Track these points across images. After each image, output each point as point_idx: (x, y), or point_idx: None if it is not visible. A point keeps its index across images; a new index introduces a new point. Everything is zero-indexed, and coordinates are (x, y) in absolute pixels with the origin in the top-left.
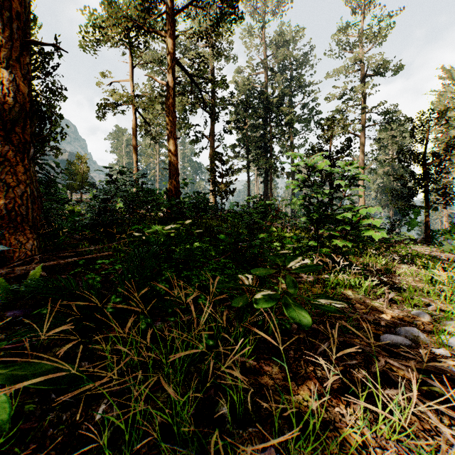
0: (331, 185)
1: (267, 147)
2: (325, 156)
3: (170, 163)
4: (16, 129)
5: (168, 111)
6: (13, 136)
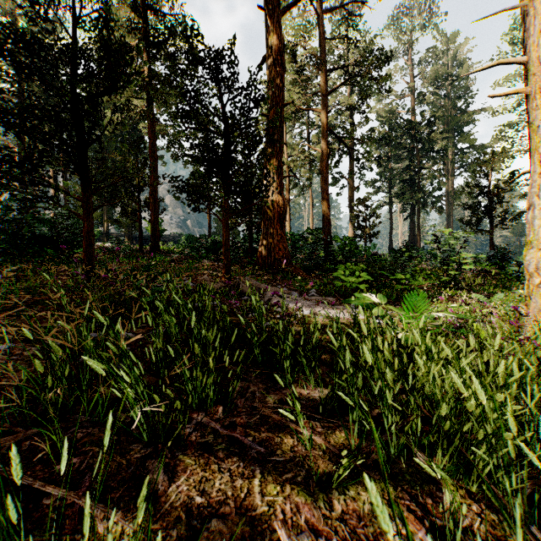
0: (490, 223)
1: (414, 178)
2: (483, 192)
3: (323, 216)
4: (283, 221)
5: (322, 173)
6: (282, 225)
